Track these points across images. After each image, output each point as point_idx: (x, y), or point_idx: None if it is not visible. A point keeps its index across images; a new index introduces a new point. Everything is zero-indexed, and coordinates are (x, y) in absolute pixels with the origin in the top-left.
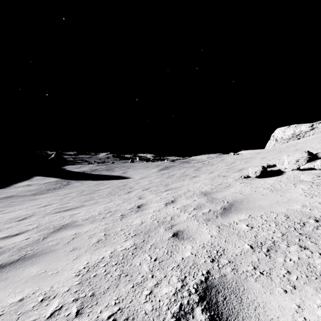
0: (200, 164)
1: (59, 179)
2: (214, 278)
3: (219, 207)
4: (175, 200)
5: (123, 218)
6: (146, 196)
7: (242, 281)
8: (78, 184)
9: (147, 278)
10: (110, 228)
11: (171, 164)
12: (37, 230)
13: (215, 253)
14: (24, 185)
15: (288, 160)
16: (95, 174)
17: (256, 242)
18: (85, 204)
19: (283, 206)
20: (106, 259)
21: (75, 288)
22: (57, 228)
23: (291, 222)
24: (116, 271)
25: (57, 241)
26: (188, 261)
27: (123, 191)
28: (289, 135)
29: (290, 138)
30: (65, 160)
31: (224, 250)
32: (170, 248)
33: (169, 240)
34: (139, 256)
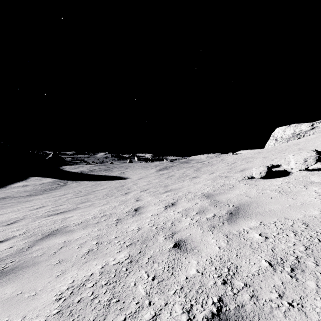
0: (200, 164)
1: (56, 180)
2: (229, 309)
3: (225, 212)
4: (175, 203)
5: (119, 223)
6: (144, 198)
7: (267, 316)
8: (75, 185)
9: (143, 306)
10: (103, 236)
11: (170, 164)
12: (24, 237)
13: (227, 271)
14: (19, 186)
15: (295, 160)
16: (92, 174)
17: (275, 257)
18: (80, 207)
19: (298, 212)
20: (95, 276)
21: (52, 319)
22: (45, 234)
23: (312, 232)
24: (105, 294)
25: (42, 251)
26: (193, 282)
27: (120, 192)
28: (289, 135)
29: (290, 138)
30: (63, 160)
31: (237, 268)
32: (171, 263)
33: (170, 252)
34: (134, 273)
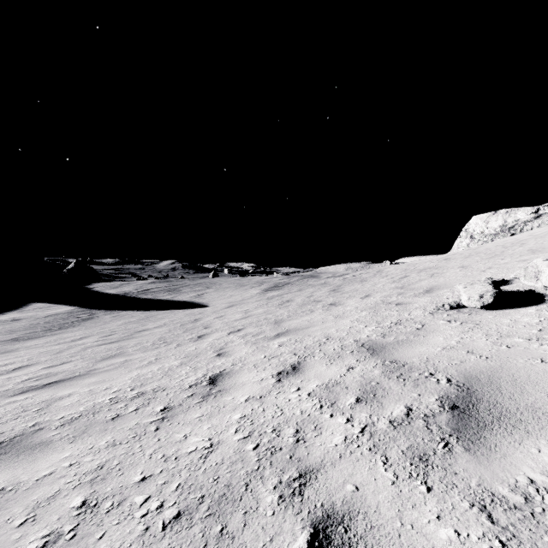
0: (339, 279)
1: (77, 309)
2: None
3: (435, 401)
4: (301, 366)
5: (164, 424)
6: (233, 348)
7: None
8: (108, 319)
9: None
10: (111, 470)
11: (285, 280)
12: None
13: None
14: (5, 321)
15: None
16: (144, 298)
17: None
18: (98, 368)
19: None
20: None
21: None
22: None
23: None
24: None
25: None
26: None
27: (189, 334)
28: (496, 228)
29: (498, 234)
30: (95, 273)
31: None
32: None
33: None
34: None
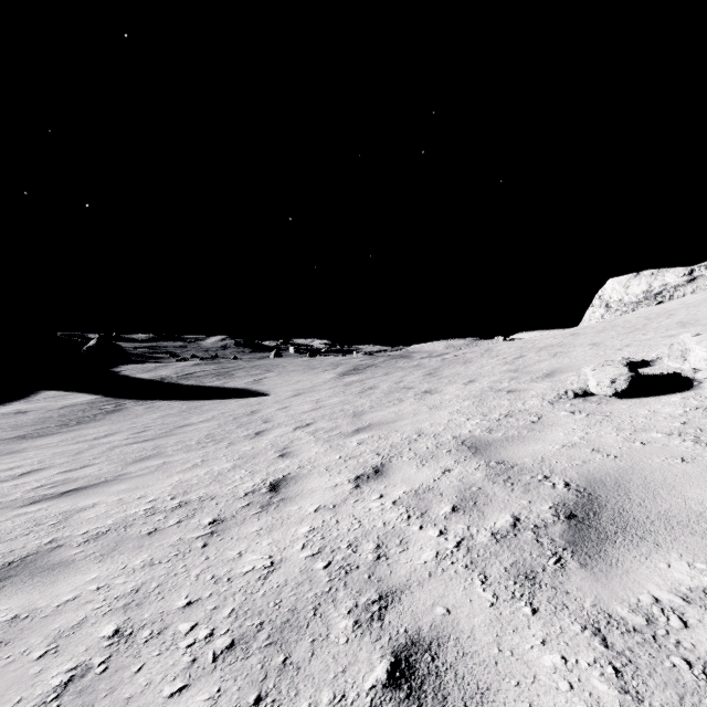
0: (437, 360)
1: (100, 398)
2: None
3: (549, 509)
4: (386, 468)
5: (214, 539)
6: (300, 448)
7: None
8: (141, 411)
9: None
10: (149, 594)
11: (368, 362)
12: None
13: None
14: (8, 413)
15: None
16: (186, 384)
17: None
18: (129, 473)
19: None
20: None
21: None
22: None
23: None
24: None
25: None
26: None
27: (244, 430)
28: (638, 295)
29: (641, 302)
30: (123, 352)
31: None
32: None
33: None
34: None
